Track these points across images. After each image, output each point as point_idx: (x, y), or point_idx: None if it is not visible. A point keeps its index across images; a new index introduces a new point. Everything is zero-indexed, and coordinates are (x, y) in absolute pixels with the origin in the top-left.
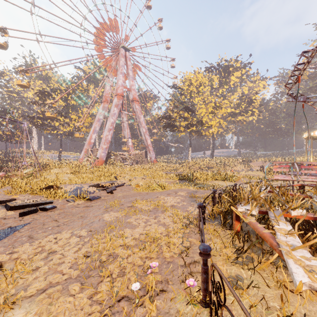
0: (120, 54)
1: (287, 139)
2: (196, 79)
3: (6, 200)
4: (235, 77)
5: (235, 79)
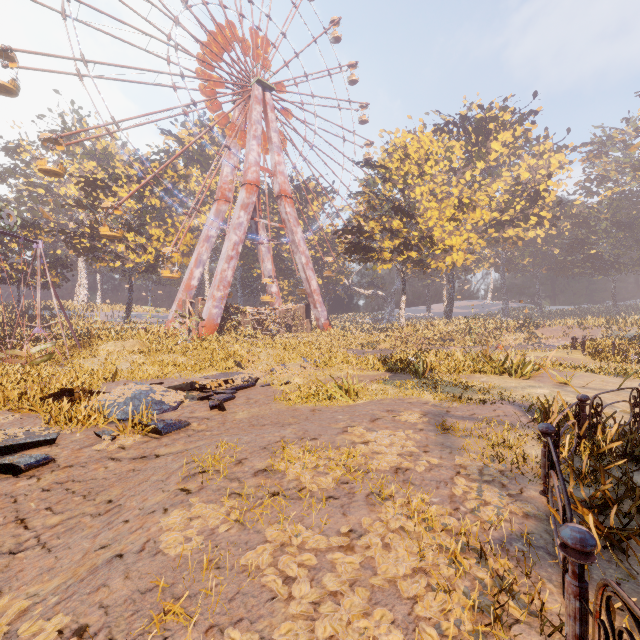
0: (253, 97)
1: (614, 279)
2: (418, 146)
3: None
4: (500, 142)
5: (499, 147)
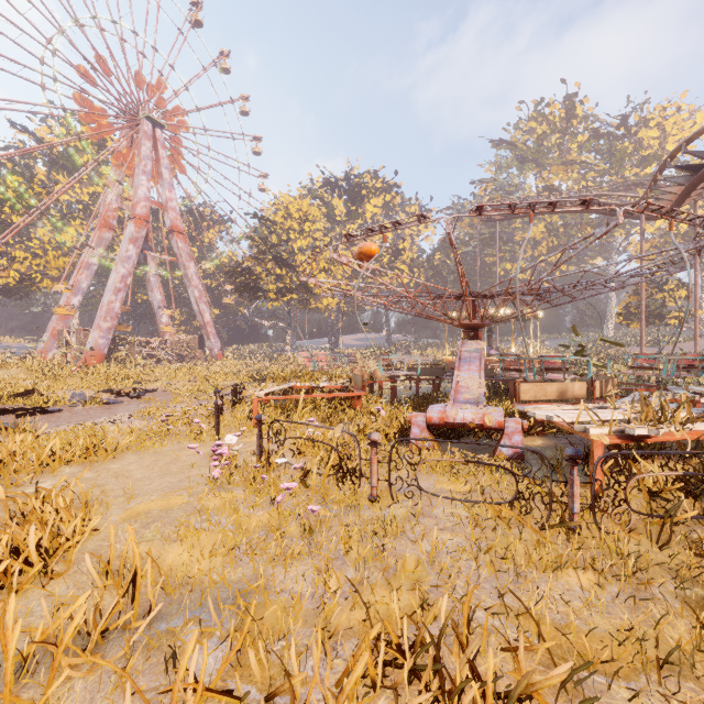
0: (142, 131)
1: None
2: (299, 207)
3: None
4: (372, 206)
5: (372, 209)
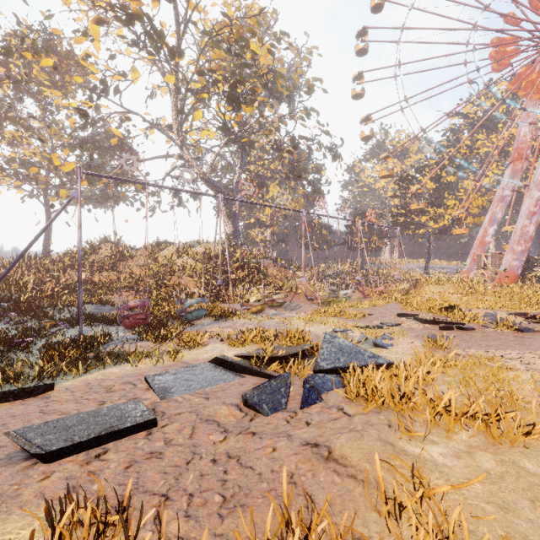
0: None
1: None
2: None
3: (411, 314)
4: None
5: None
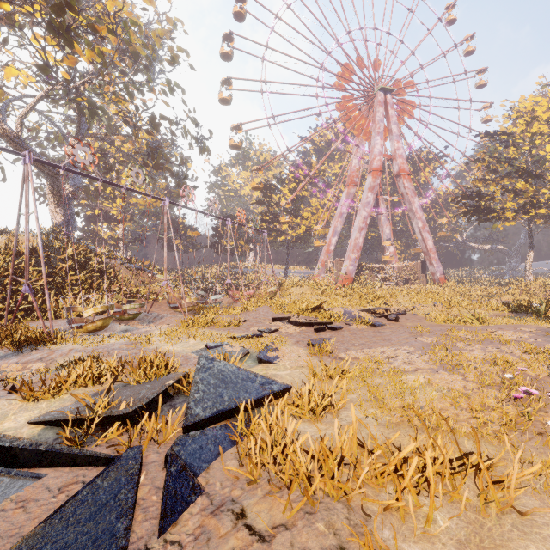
0: (376, 102)
1: None
2: (549, 105)
3: (285, 317)
4: None
5: None
